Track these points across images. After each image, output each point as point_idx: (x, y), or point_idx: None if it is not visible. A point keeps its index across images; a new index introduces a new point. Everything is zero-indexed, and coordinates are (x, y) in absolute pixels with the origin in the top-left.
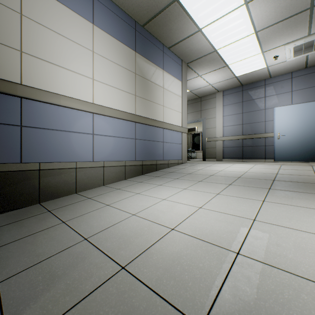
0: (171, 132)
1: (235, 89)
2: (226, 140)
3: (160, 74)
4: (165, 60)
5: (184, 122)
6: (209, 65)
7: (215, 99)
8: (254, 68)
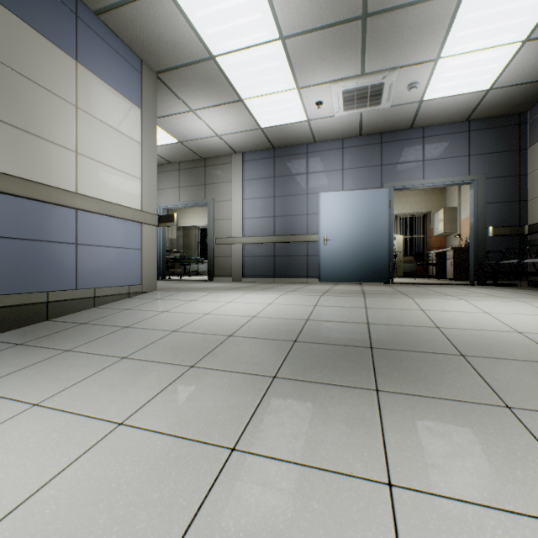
0: (107, 221)
1: (263, 153)
2: (248, 242)
3: (64, 68)
4: (85, 40)
5: (150, 201)
6: (206, 89)
7: (230, 166)
8: (288, 118)
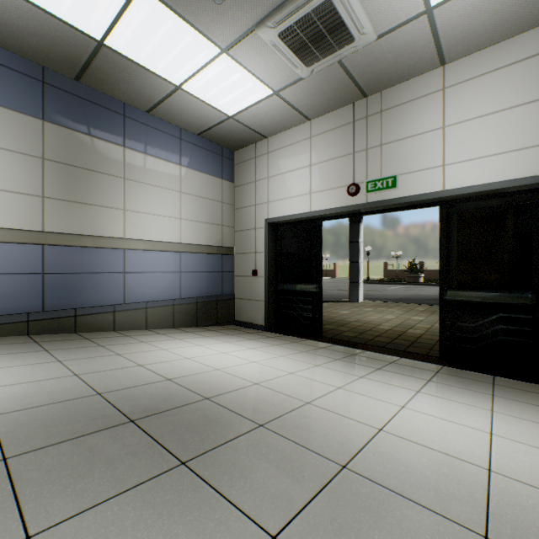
0: None
1: None
2: None
3: None
4: None
5: None
6: None
7: None
8: None
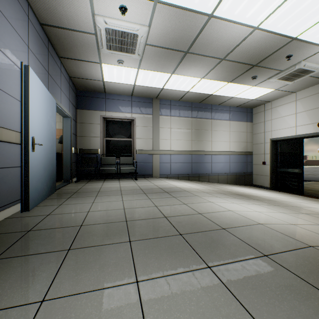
0: None
1: None
2: None
3: None
4: None
5: None
6: None
7: None
8: None
